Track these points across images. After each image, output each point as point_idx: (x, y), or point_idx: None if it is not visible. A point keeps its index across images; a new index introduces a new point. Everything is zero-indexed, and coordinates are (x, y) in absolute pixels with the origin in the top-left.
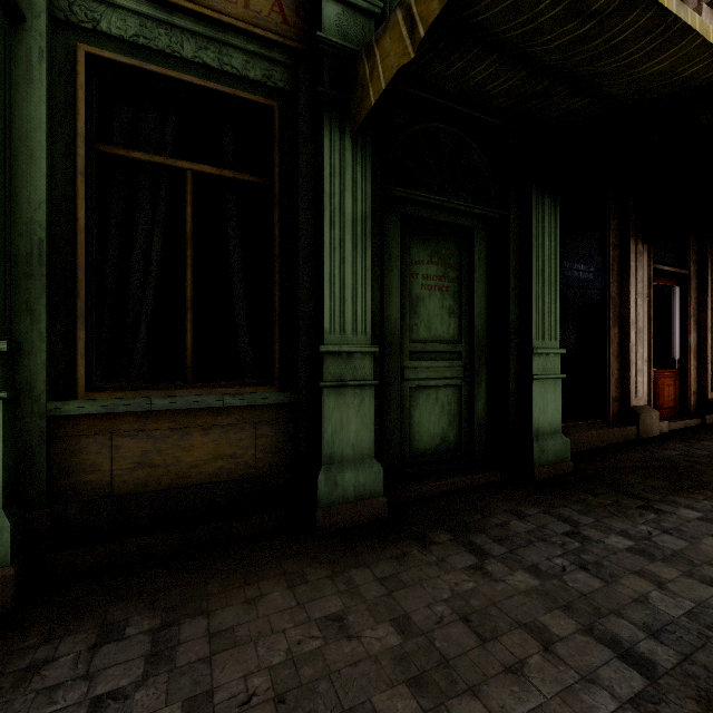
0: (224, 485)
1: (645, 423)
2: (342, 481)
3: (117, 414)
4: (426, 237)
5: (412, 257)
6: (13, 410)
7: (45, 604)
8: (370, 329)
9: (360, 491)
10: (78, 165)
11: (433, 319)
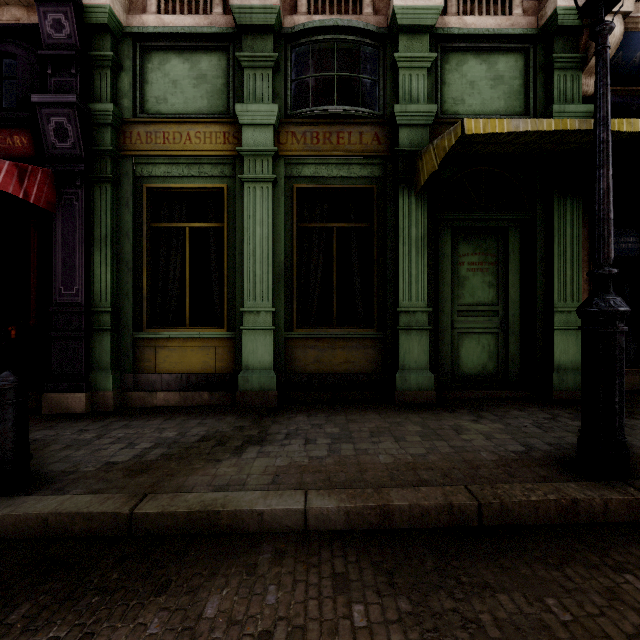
0: (350, 375)
1: None
2: (409, 379)
3: (307, 339)
4: (470, 238)
5: (460, 252)
6: (274, 334)
7: (287, 407)
8: (426, 298)
9: (419, 386)
10: (294, 235)
11: (476, 290)
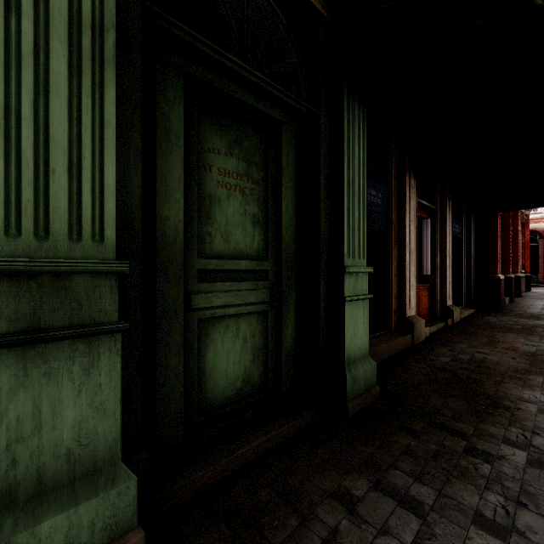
0: None
1: (417, 331)
2: (32, 542)
3: None
4: (223, 119)
5: (204, 142)
6: None
7: None
8: (112, 230)
9: (82, 542)
10: None
11: (233, 228)
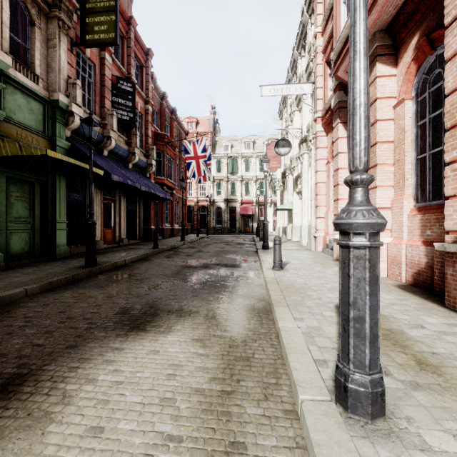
0: None
1: (99, 245)
2: None
3: None
4: (16, 183)
5: (11, 190)
6: None
7: None
8: None
9: None
10: None
11: (19, 210)
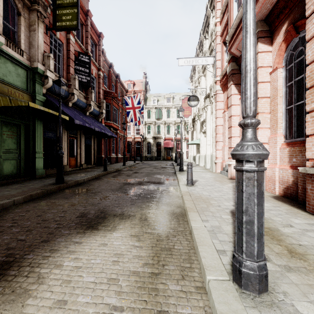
0: None
1: (65, 168)
2: None
3: None
4: (7, 125)
5: (4, 130)
6: None
7: None
8: None
9: None
10: None
11: (10, 144)
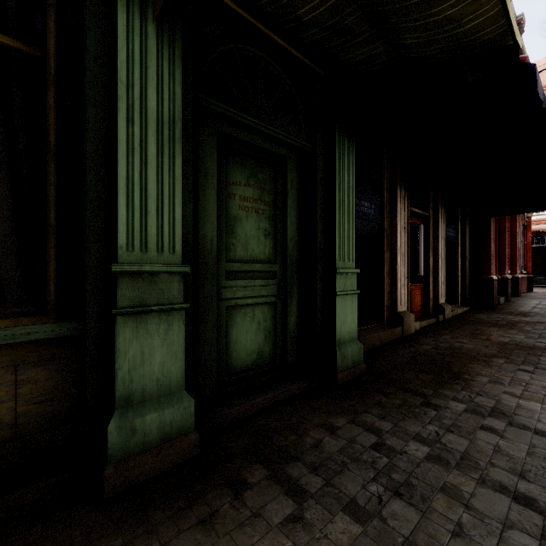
0: None
1: (407, 324)
2: (142, 425)
3: None
4: (243, 160)
5: (230, 177)
6: None
7: None
8: (179, 246)
9: (166, 432)
10: None
11: (250, 239)
